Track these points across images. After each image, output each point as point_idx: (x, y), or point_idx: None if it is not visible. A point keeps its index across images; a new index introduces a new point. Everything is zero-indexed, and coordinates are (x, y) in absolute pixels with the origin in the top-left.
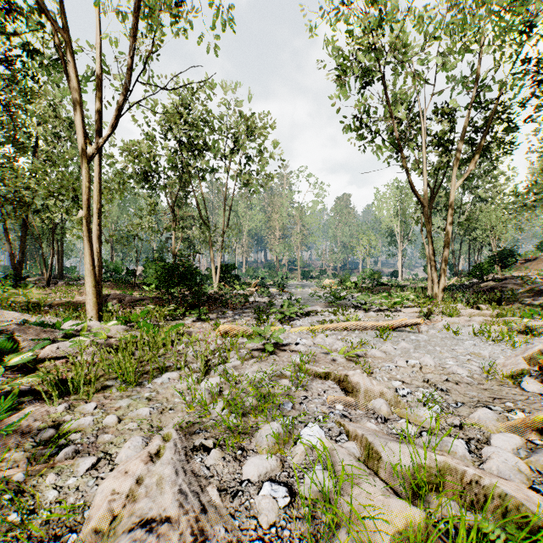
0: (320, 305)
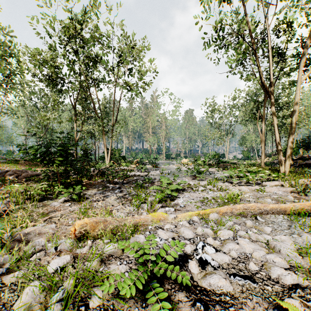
0: (188, 178)
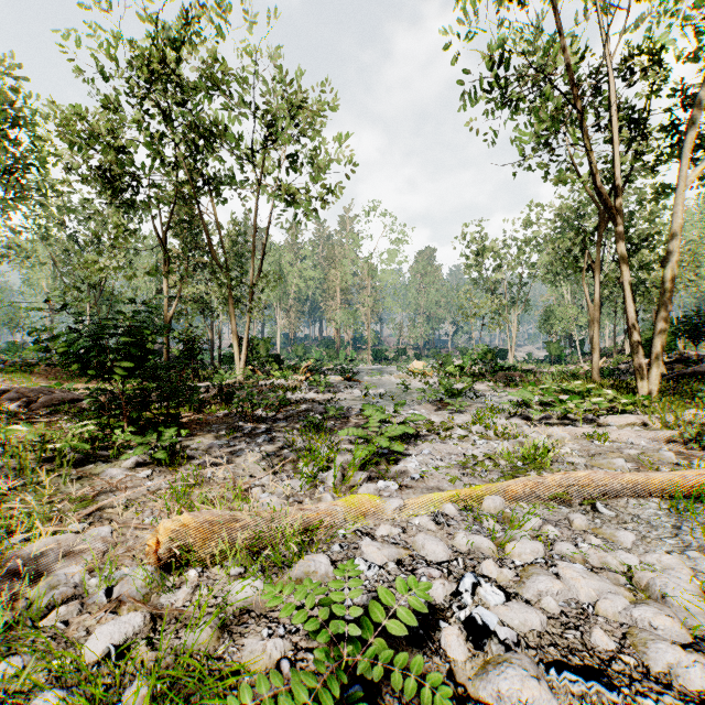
0: (427, 407)
